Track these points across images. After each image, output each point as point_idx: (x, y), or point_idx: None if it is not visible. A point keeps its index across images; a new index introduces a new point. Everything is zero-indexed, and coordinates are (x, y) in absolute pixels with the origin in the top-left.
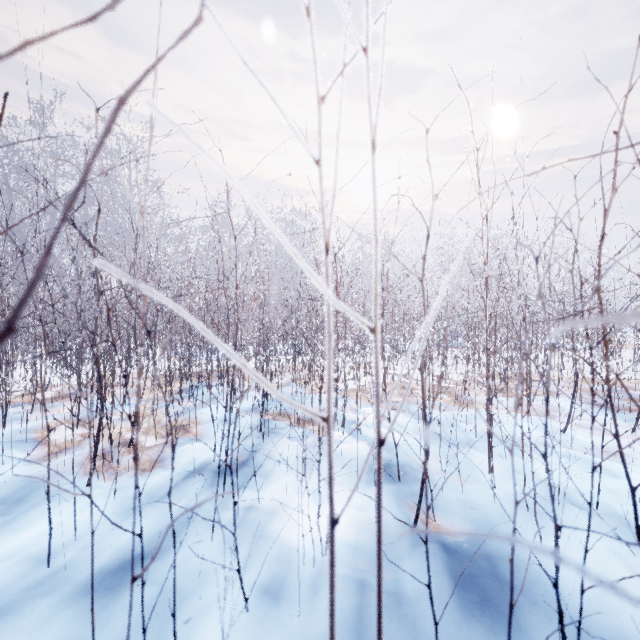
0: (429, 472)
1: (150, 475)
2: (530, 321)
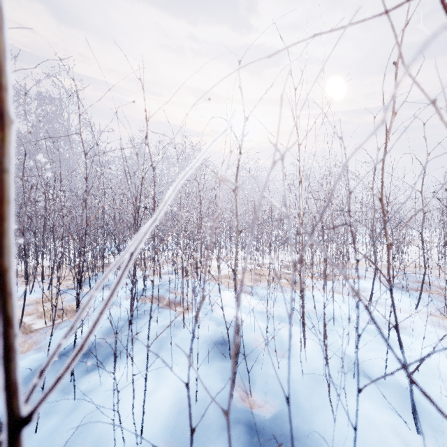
0: (258, 348)
1: (21, 358)
2: (250, 239)
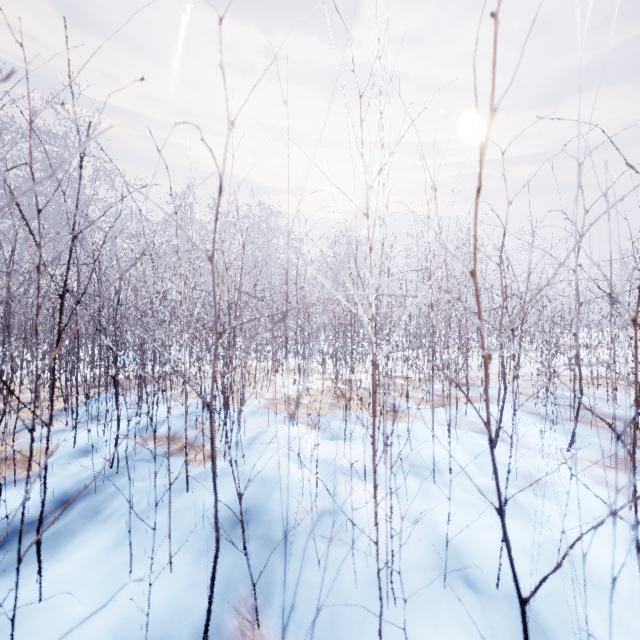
0: (300, 528)
1: None
2: None
